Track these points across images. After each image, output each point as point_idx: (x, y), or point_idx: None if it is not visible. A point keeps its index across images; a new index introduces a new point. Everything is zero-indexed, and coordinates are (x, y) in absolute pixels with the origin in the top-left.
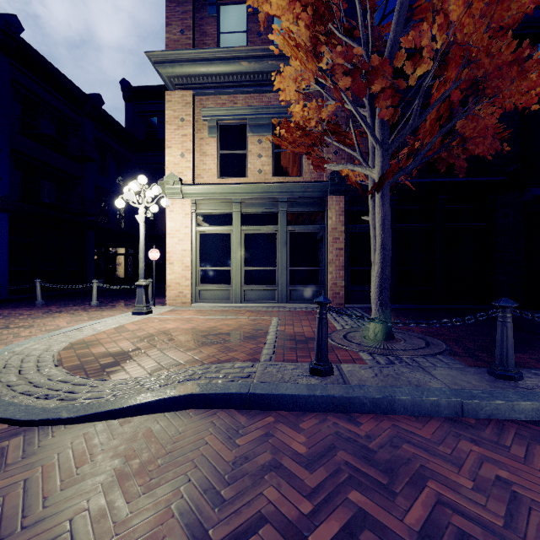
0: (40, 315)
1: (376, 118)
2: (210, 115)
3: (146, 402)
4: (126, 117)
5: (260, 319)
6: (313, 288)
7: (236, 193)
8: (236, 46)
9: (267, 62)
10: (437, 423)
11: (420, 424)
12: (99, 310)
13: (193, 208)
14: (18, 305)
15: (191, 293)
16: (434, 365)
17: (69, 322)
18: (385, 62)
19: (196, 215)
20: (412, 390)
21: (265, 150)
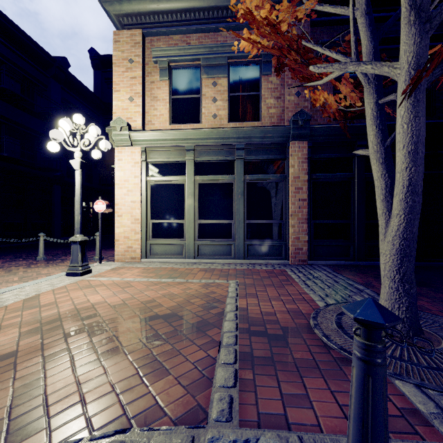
0: None
1: None
2: (161, 55)
3: None
4: (94, 83)
5: (214, 283)
6: (273, 243)
7: (189, 140)
8: None
9: None
10: None
11: None
12: (43, 265)
13: (143, 157)
14: None
15: (141, 247)
16: None
17: None
18: None
19: (146, 164)
20: None
21: (220, 93)
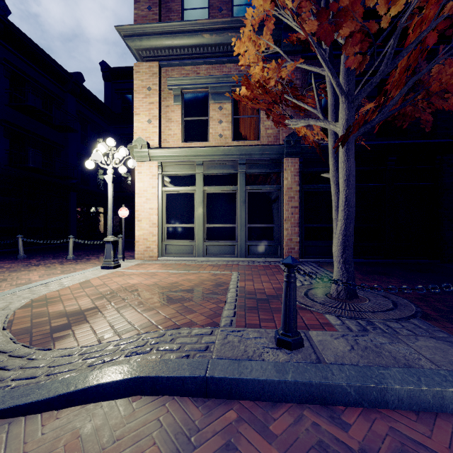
0: (18, 269)
1: (341, 69)
2: (175, 84)
3: (79, 390)
4: (105, 94)
5: (220, 273)
6: (270, 244)
7: (199, 156)
8: (199, 19)
9: (227, 34)
10: (447, 426)
11: (426, 428)
12: (74, 263)
13: (159, 170)
14: (4, 258)
15: (158, 247)
16: (413, 333)
17: (41, 276)
18: (355, 0)
19: (162, 176)
20: (404, 373)
21: (225, 116)
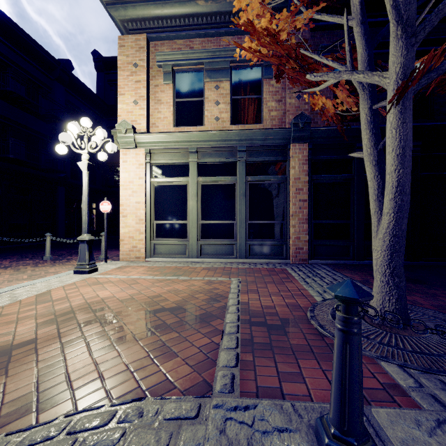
0: None
1: None
2: (165, 60)
3: None
4: (97, 85)
5: (217, 281)
6: (274, 243)
7: (192, 142)
8: None
9: None
10: None
11: None
12: (50, 264)
13: (147, 159)
14: None
15: (146, 247)
16: None
17: (1, 283)
18: None
19: (150, 166)
20: None
21: (223, 96)
